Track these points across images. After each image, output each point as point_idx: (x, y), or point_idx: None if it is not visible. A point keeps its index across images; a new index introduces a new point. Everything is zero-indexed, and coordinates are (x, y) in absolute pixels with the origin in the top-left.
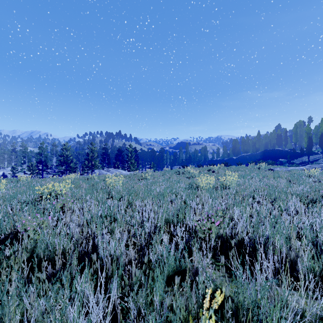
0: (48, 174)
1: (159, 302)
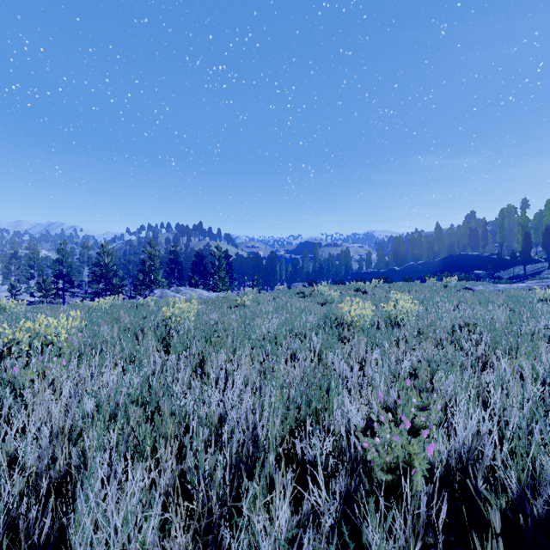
0: (75, 298)
1: None
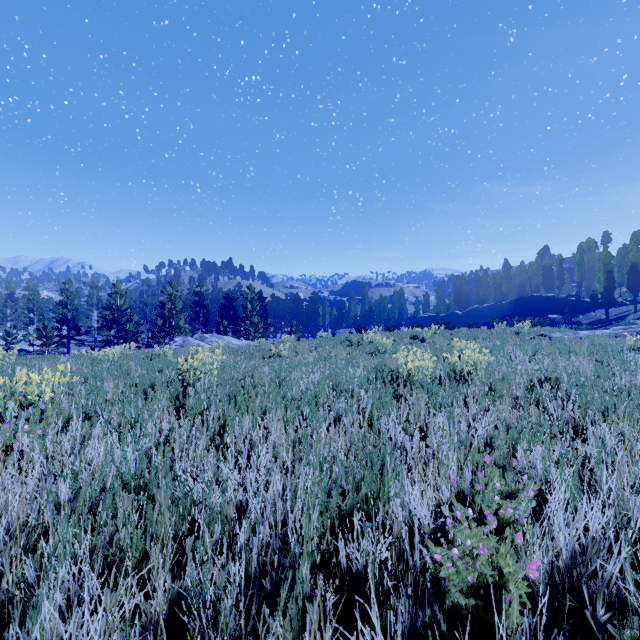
0: (82, 347)
1: None
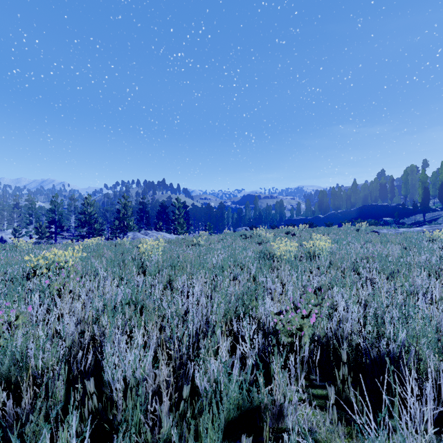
0: (64, 239)
1: None
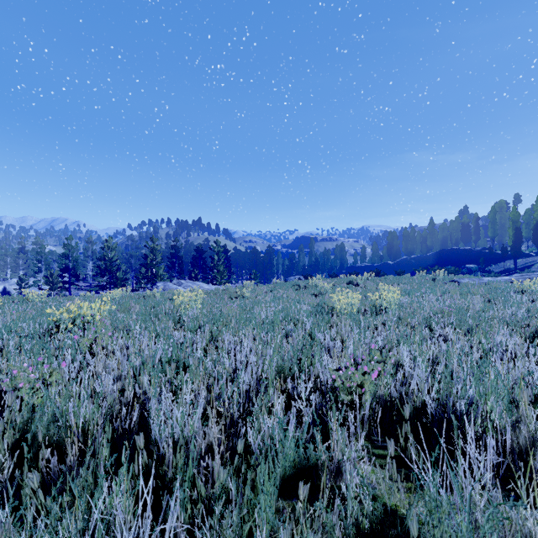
0: (80, 291)
1: (267, 537)
